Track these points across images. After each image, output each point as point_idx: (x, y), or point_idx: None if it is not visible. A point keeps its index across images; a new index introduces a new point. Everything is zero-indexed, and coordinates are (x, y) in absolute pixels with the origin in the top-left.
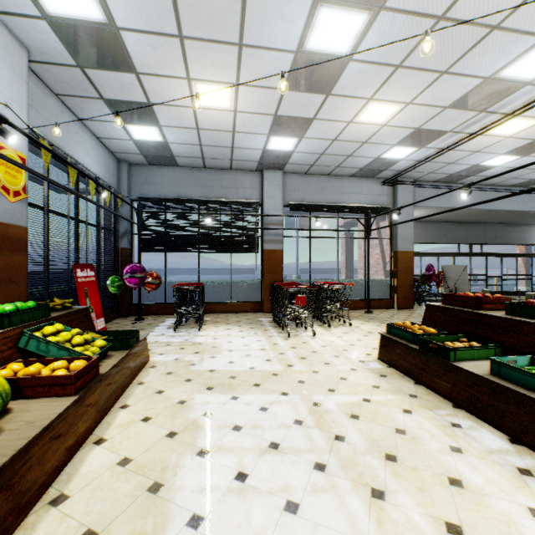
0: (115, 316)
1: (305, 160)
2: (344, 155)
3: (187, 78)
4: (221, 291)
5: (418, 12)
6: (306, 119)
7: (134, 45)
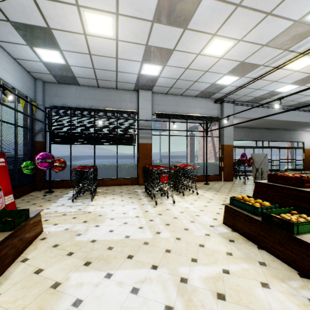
0: (32, 190)
1: (166, 84)
2: (192, 80)
3: (76, 5)
4: (110, 171)
5: None
6: (168, 49)
7: None
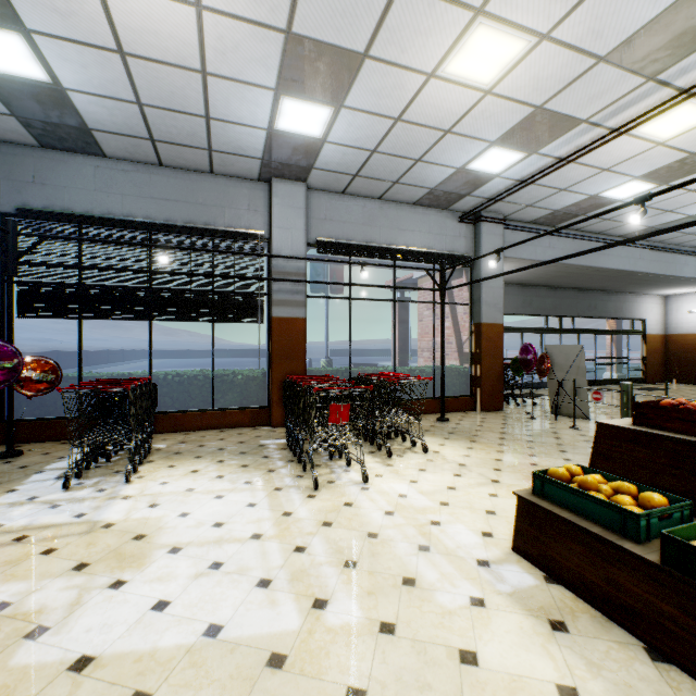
0: None
1: (344, 164)
2: (410, 157)
3: None
4: (195, 390)
5: None
6: (350, 54)
7: None
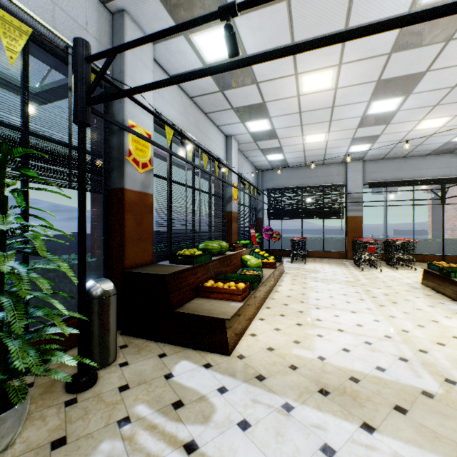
0: None
1: (380, 153)
2: (413, 145)
3: (302, 135)
4: (316, 243)
5: (436, 89)
6: (375, 135)
7: (280, 132)
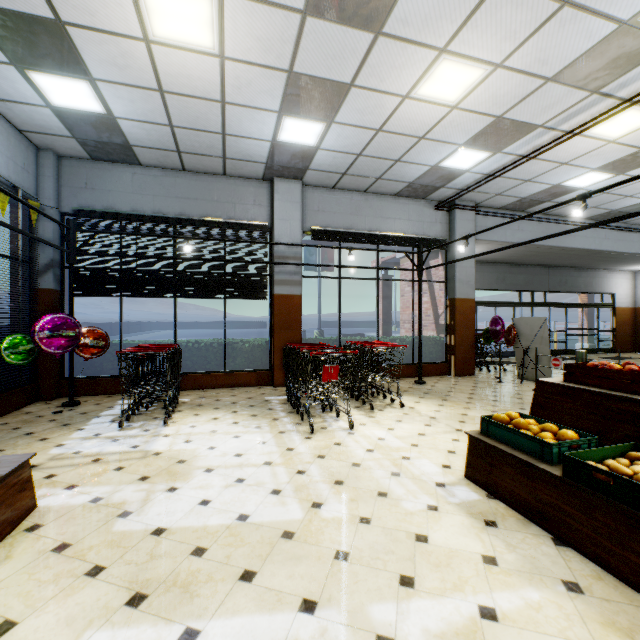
0: (30, 399)
1: (334, 165)
2: (391, 158)
3: None
4: (211, 355)
5: None
6: (339, 84)
7: None
